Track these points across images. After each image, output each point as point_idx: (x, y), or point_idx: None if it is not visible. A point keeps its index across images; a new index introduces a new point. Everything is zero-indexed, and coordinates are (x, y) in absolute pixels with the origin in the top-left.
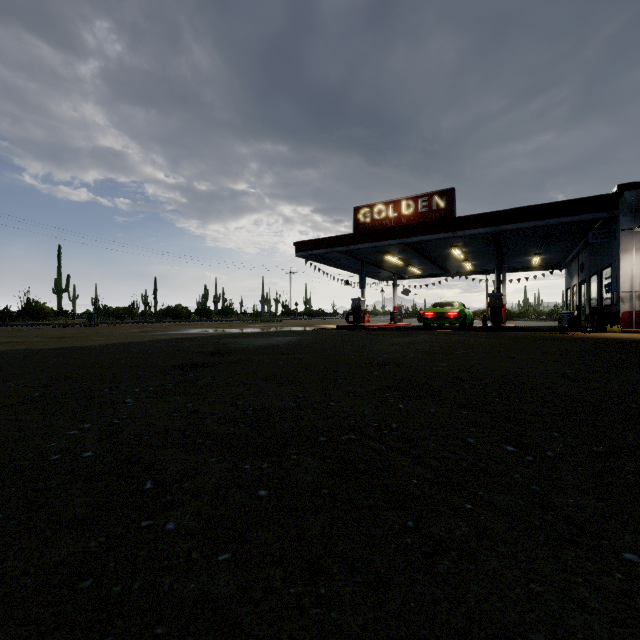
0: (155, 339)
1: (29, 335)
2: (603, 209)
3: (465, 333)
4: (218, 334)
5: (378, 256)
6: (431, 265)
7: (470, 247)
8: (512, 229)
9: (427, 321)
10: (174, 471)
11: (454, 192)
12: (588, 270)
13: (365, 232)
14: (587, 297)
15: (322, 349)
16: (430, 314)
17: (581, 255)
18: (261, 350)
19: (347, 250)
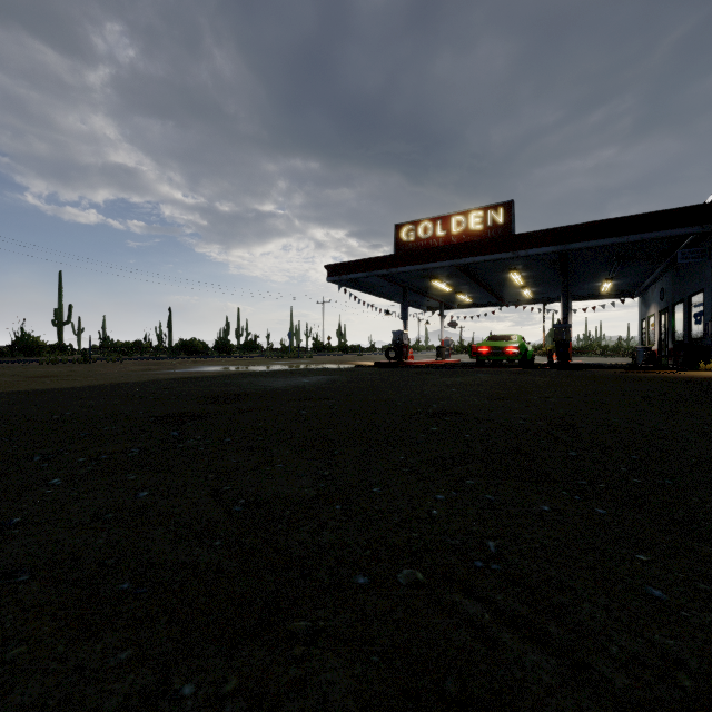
0: (154, 379)
1: (4, 374)
2: (696, 222)
3: (530, 371)
4: (233, 373)
5: (423, 282)
6: (484, 292)
7: (531, 271)
8: (584, 247)
9: (481, 357)
10: (11, 709)
11: (513, 205)
12: (671, 297)
13: (409, 252)
14: (669, 329)
15: (358, 392)
16: (485, 349)
17: (661, 280)
18: (281, 394)
19: (387, 274)
